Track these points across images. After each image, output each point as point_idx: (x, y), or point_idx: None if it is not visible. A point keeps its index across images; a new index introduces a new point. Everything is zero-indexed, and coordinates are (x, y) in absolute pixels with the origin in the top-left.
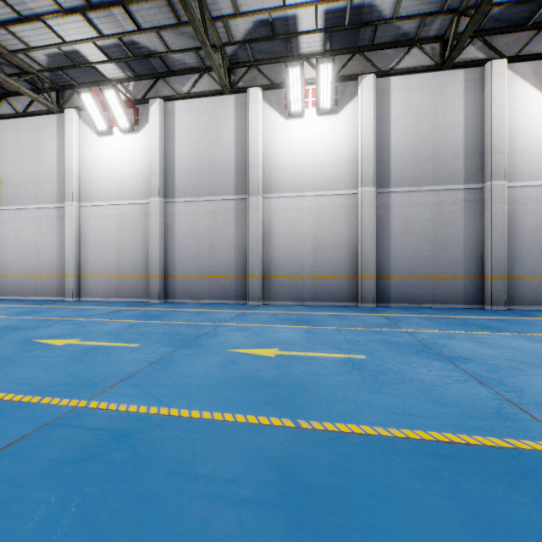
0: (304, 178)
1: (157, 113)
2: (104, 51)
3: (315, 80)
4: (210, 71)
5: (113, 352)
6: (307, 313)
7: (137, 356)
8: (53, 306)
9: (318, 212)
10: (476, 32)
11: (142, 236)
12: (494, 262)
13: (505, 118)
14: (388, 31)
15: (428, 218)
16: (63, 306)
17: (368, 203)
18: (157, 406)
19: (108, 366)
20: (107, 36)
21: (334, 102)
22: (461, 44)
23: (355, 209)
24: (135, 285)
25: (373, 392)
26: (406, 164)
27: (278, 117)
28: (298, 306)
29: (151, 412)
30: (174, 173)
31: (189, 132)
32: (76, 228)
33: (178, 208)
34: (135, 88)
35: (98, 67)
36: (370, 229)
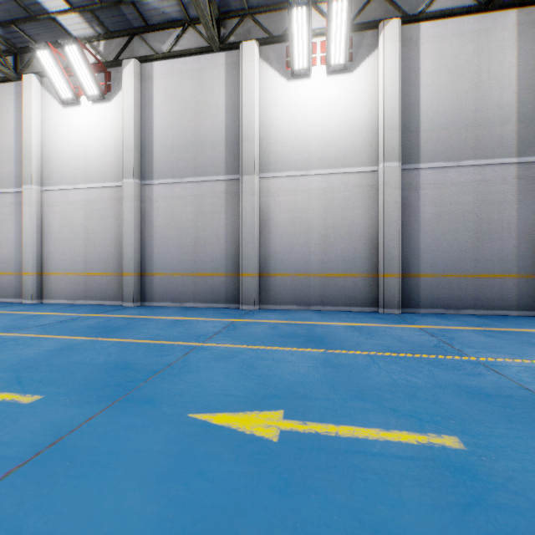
0: (310, 152)
1: (132, 76)
2: None
3: (324, 30)
4: (195, 24)
5: None
6: (318, 324)
7: (3, 440)
8: None
9: (327, 195)
10: None
11: (114, 226)
12: None
13: None
14: None
15: (468, 200)
16: (11, 312)
17: (392, 182)
18: None
19: None
20: None
21: (349, 58)
22: None
23: (374, 190)
24: (106, 285)
25: None
26: (440, 133)
27: (278, 78)
28: (303, 311)
29: None
30: (152, 149)
31: (170, 99)
32: (37, 216)
33: (157, 192)
34: (106, 48)
35: (60, 20)
36: (395, 214)
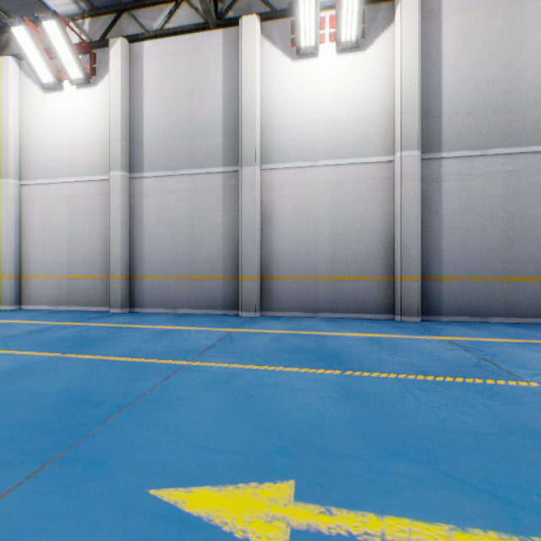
0: (318, 141)
1: (119, 57)
2: None
3: (334, 3)
4: None
5: None
6: (328, 335)
7: None
8: None
9: (337, 189)
10: None
11: (101, 224)
12: None
13: None
14: None
15: (497, 193)
16: None
17: (411, 173)
18: None
19: None
20: None
21: (361, 34)
22: None
23: (390, 183)
24: (91, 289)
25: None
26: (464, 118)
27: (282, 58)
28: (310, 319)
29: None
30: (141, 138)
31: (161, 83)
32: (16, 213)
33: (147, 186)
34: (91, 27)
35: None
36: (414, 210)
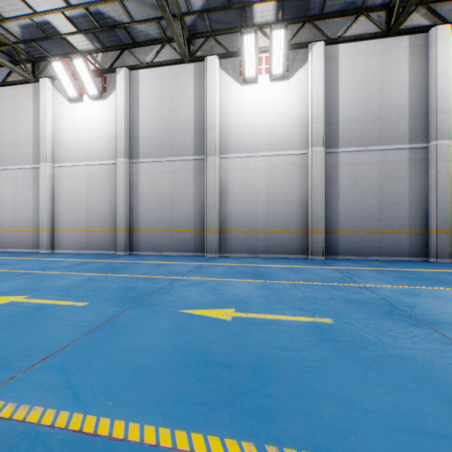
0: (258, 139)
1: (123, 80)
2: (73, 22)
3: (268, 48)
4: (171, 42)
5: (55, 314)
6: (262, 266)
7: (78, 320)
8: (25, 259)
9: (270, 171)
10: (420, 0)
11: (109, 194)
12: (438, 217)
13: (448, 81)
14: (337, 0)
15: (374, 175)
16: (35, 259)
17: (318, 162)
18: (70, 409)
19: (40, 334)
20: (74, 7)
21: (286, 69)
22: (409, 9)
23: (305, 168)
24: (103, 239)
25: (360, 381)
26: (353, 126)
27: (233, 83)
28: (252, 258)
29: (56, 424)
30: (138, 136)
31: (152, 98)
32: (50, 186)
33: (142, 168)
34: (103, 59)
35: (69, 38)
36: (320, 186)
